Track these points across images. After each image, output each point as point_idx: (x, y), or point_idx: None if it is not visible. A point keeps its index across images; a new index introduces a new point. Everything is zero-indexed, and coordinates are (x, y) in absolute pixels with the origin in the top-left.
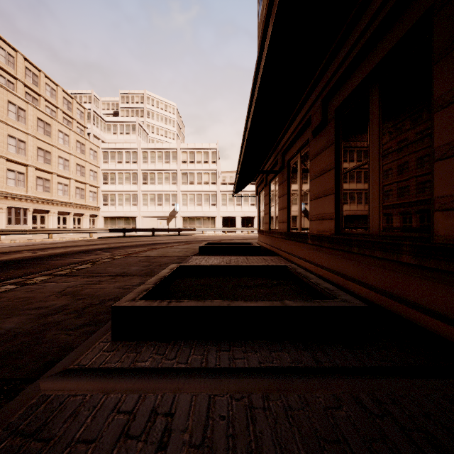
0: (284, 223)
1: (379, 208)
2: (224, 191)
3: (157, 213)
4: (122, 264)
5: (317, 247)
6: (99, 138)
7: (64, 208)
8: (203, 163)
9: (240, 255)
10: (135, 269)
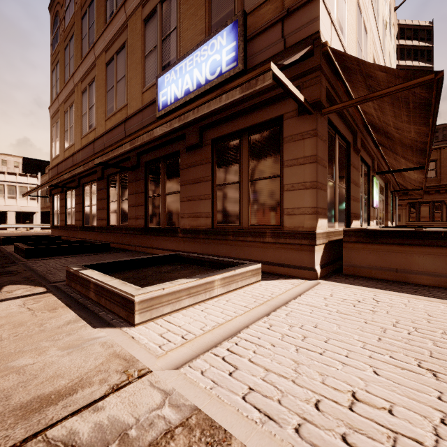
0: (80, 220)
1: (120, 217)
2: None
3: None
4: None
5: (100, 232)
6: None
7: None
8: None
9: None
10: None
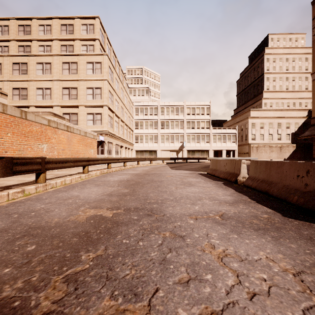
0: None
1: None
2: (214, 133)
3: (171, 148)
4: None
5: None
6: None
7: (126, 144)
8: (200, 115)
9: None
10: None
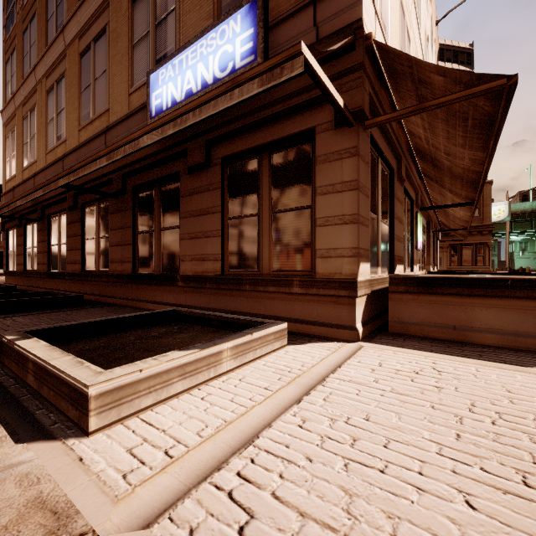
0: (45, 264)
1: (99, 260)
2: None
3: None
4: None
5: (72, 280)
6: None
7: None
8: None
9: None
10: None
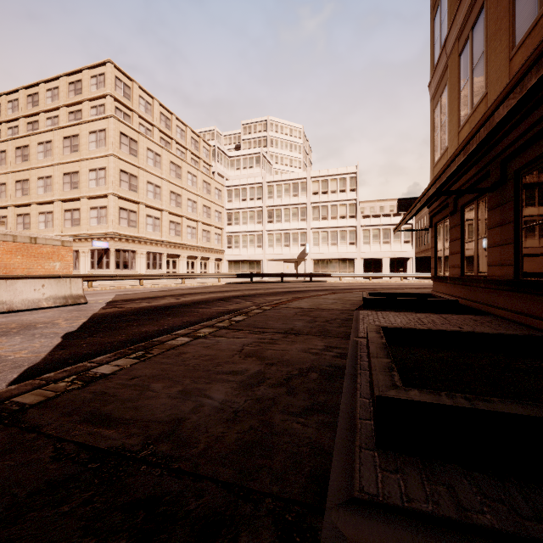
0: (506, 266)
1: None
2: (366, 225)
3: (284, 256)
4: (280, 318)
5: None
6: (223, 176)
7: (193, 252)
8: (338, 192)
9: (427, 312)
10: (302, 326)
